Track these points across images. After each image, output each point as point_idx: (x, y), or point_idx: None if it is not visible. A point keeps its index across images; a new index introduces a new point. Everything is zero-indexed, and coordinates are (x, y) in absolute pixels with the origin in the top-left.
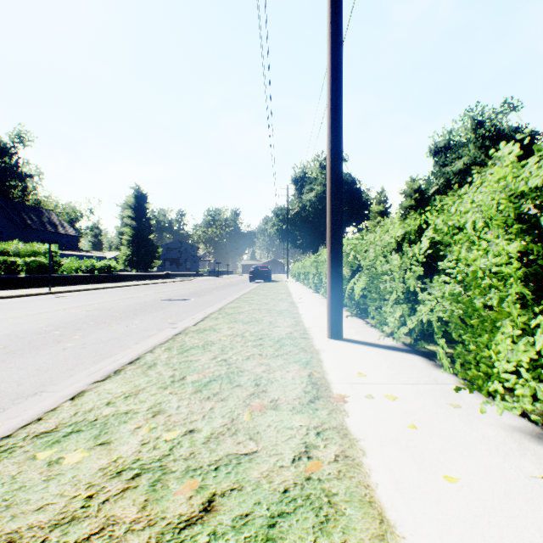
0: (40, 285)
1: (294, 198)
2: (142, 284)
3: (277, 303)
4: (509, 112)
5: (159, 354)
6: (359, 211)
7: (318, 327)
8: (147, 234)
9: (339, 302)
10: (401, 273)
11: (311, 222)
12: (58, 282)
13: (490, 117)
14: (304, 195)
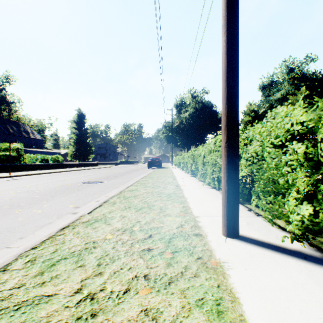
0: (8, 171)
1: (176, 117)
2: (78, 170)
3: (166, 186)
4: (309, 62)
5: (9, 275)
6: (215, 124)
7: (207, 216)
8: (85, 138)
9: (237, 197)
10: (312, 165)
11: (186, 131)
12: (21, 168)
13: (298, 65)
14: (182, 114)
